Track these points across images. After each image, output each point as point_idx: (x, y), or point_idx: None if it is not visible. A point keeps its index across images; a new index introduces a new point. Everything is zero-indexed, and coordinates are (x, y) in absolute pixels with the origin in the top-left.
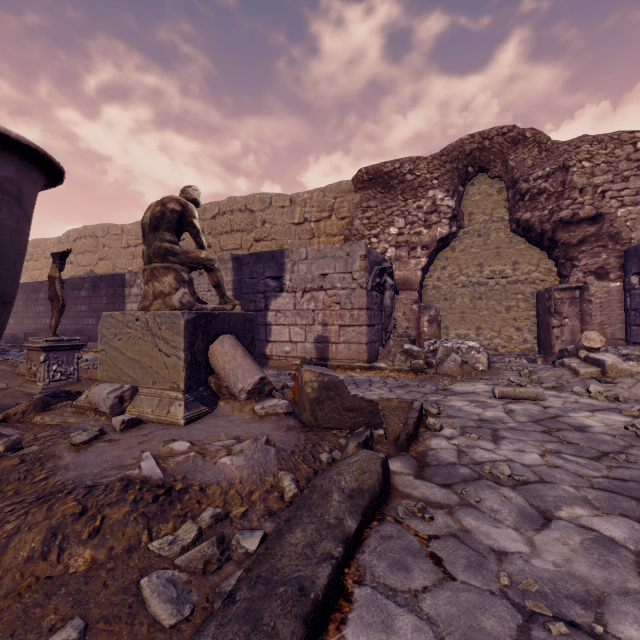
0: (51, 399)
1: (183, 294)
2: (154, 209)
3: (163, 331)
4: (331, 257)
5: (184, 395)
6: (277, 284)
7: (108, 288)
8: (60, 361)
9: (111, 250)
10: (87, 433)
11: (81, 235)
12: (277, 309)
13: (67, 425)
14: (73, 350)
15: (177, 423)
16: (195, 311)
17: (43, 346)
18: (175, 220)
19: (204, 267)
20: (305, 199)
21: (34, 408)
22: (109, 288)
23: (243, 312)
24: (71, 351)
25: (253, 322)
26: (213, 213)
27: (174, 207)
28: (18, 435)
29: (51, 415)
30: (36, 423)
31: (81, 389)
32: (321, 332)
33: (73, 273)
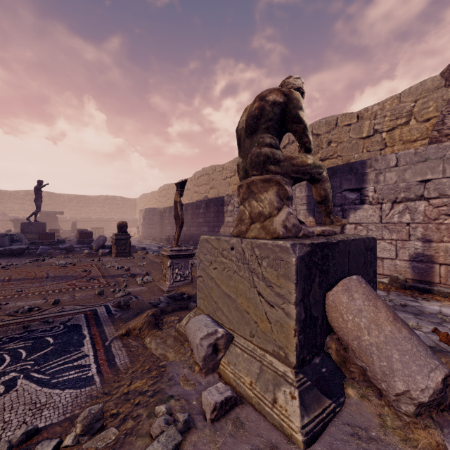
0: (170, 301)
1: (286, 215)
2: (250, 108)
3: (263, 268)
4: (436, 159)
5: (296, 375)
6: (356, 196)
7: (214, 207)
8: (180, 266)
9: (216, 182)
10: (166, 436)
11: (201, 174)
12: (357, 222)
13: (164, 365)
14: (188, 257)
15: (290, 436)
16: (308, 241)
17: (169, 255)
18: (276, 116)
19: (309, 177)
20: (375, 111)
21: (148, 324)
22: (215, 207)
23: (363, 237)
24: (187, 258)
25: (374, 250)
26: (284, 144)
27: (275, 98)
28: (101, 404)
29: (157, 339)
30: (146, 345)
31: (192, 292)
32: (420, 249)
33: (197, 198)
